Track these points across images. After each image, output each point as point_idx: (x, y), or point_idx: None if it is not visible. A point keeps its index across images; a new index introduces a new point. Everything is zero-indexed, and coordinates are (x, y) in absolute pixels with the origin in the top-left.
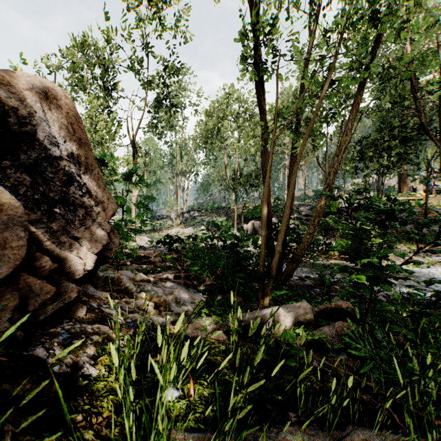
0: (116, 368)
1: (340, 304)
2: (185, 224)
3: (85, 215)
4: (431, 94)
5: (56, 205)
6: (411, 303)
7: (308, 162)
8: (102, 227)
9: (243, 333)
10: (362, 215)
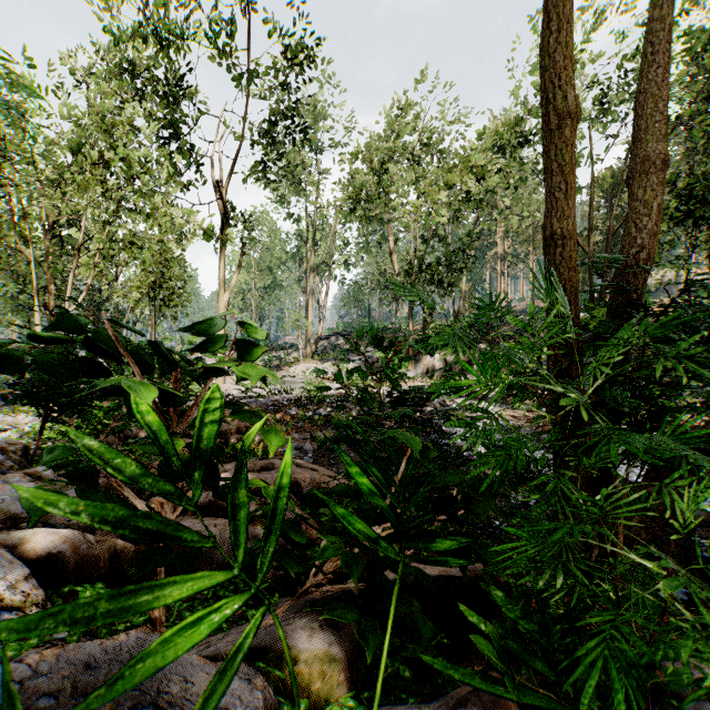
0: None
1: None
2: (320, 357)
3: None
4: None
5: None
6: None
7: (539, 249)
8: None
9: None
10: None
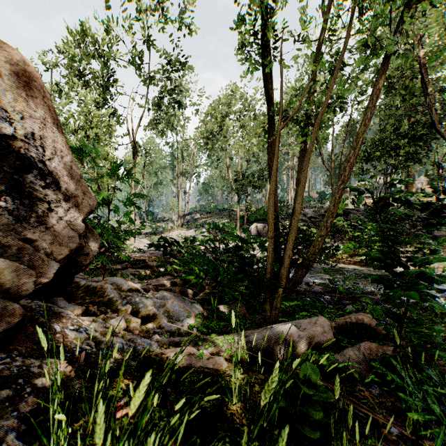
0: (55, 440)
1: (362, 318)
2: (186, 226)
3: (47, 211)
4: (442, 90)
5: (0, 197)
6: (435, 313)
7: (312, 164)
8: (73, 227)
9: (248, 357)
10: (399, 211)
